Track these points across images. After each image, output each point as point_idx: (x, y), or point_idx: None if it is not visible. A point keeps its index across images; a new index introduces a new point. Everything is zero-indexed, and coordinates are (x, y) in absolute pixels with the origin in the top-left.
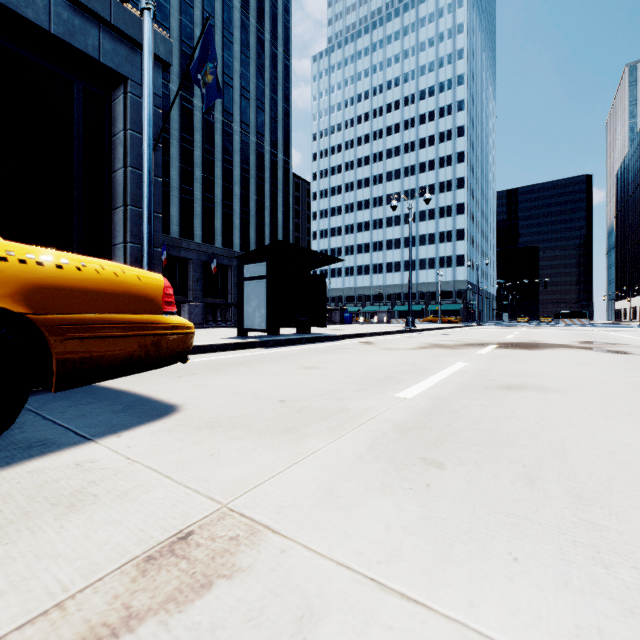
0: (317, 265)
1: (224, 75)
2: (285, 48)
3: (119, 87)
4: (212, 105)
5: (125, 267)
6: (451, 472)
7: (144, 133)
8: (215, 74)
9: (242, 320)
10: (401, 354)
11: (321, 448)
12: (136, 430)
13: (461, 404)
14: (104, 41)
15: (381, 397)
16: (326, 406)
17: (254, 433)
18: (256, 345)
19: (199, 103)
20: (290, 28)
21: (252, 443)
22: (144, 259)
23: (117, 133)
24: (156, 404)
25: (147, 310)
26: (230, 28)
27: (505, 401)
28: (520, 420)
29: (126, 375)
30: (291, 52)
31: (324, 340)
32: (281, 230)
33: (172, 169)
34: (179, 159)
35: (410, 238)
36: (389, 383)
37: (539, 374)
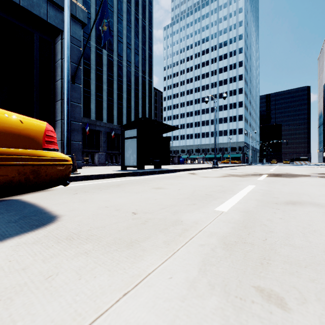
0: (165, 131)
1: (118, 37)
2: (149, 22)
3: (58, 36)
4: (112, 52)
5: (10, 113)
6: (300, 317)
7: (64, 53)
8: (108, 25)
9: (123, 161)
10: (213, 180)
11: (155, 269)
12: (7, 241)
13: (266, 217)
14: (50, 10)
15: (205, 210)
16: (165, 218)
17: (101, 247)
18: (130, 174)
19: (105, 51)
20: (152, 12)
21: (94, 260)
22: (64, 125)
23: (57, 61)
24: (44, 215)
25: (27, 146)
26: (121, 12)
27: (297, 215)
28: (323, 235)
29: (9, 195)
30: (152, 24)
31: (168, 172)
32: (147, 116)
33: (92, 85)
34: (95, 80)
35: (215, 118)
36: (209, 199)
37: (306, 193)
